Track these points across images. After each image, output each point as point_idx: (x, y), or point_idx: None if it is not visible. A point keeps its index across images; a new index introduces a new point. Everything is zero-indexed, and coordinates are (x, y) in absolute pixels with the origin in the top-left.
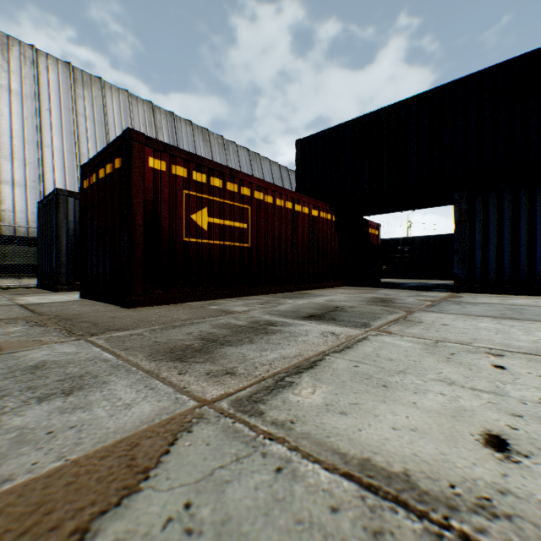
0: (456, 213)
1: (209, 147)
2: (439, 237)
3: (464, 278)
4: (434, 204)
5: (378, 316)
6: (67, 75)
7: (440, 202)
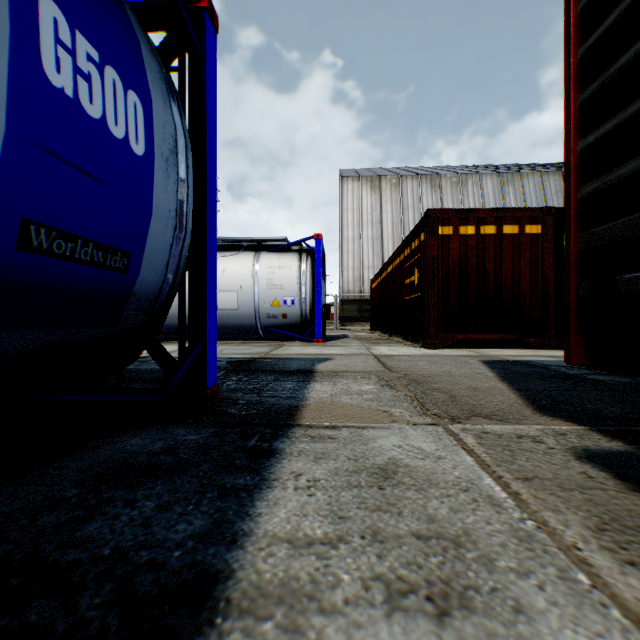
0: None
1: None
2: None
3: None
4: None
5: None
6: (497, 182)
7: None
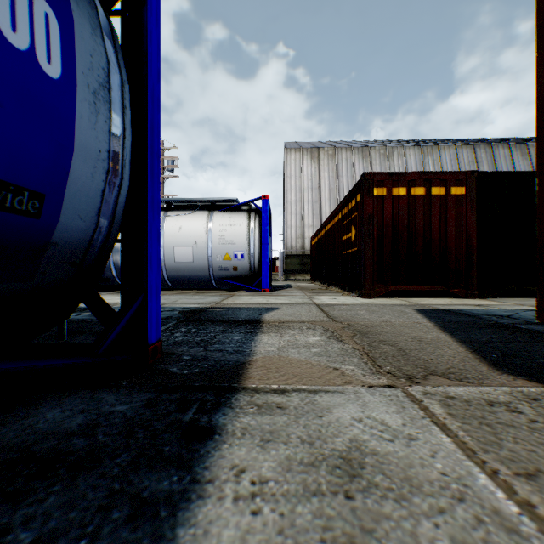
0: None
1: (527, 160)
2: None
3: None
4: None
5: None
6: (418, 154)
7: None
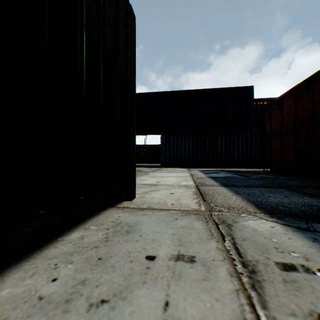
0: (161, 139)
1: None
2: (158, 145)
3: (164, 162)
4: (155, 133)
5: (138, 174)
6: None
7: (157, 133)
